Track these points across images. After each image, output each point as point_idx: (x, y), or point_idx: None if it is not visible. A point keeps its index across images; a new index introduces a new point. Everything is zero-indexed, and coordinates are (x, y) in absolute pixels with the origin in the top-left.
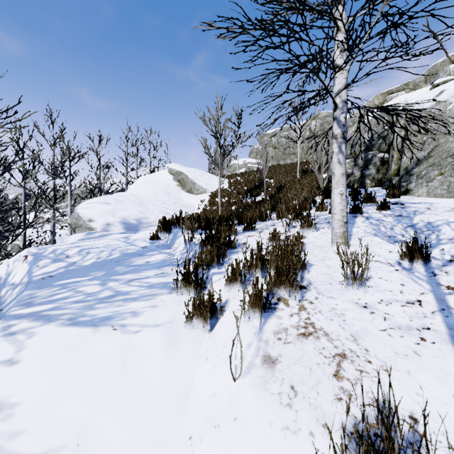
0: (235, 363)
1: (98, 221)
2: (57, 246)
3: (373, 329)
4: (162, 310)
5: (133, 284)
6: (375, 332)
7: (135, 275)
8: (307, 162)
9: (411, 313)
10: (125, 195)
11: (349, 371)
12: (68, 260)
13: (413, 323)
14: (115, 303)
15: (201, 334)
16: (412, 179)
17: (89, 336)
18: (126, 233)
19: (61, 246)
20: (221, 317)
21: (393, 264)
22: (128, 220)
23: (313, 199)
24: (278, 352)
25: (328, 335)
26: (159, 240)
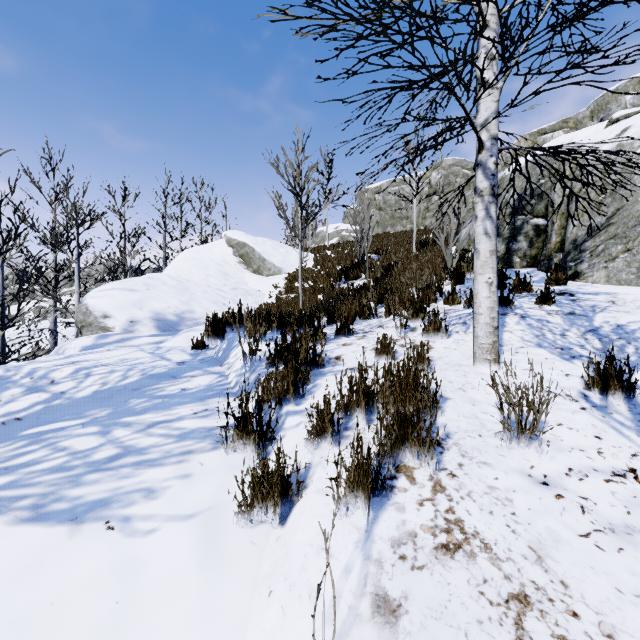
0: (322, 614)
1: (118, 317)
2: (40, 363)
3: (567, 533)
4: (199, 484)
5: (154, 433)
6: (572, 540)
7: (161, 415)
8: (426, 230)
9: (625, 498)
10: (161, 277)
11: (540, 639)
12: (52, 389)
13: (633, 518)
14: (120, 471)
15: (264, 532)
16: (584, 258)
17: (60, 545)
18: (160, 336)
19: (46, 363)
20: (299, 501)
21: (575, 398)
22: (164, 316)
23: (439, 286)
24: (402, 589)
25: (491, 550)
26: (206, 350)
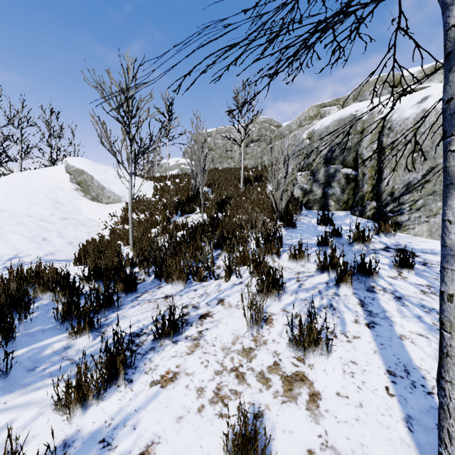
0: None
1: None
2: None
3: None
4: None
5: None
6: None
7: None
8: (246, 168)
9: None
10: None
11: None
12: None
13: None
14: None
15: None
16: (403, 210)
17: None
18: None
19: None
20: None
21: None
22: None
23: (280, 236)
24: None
25: None
26: None
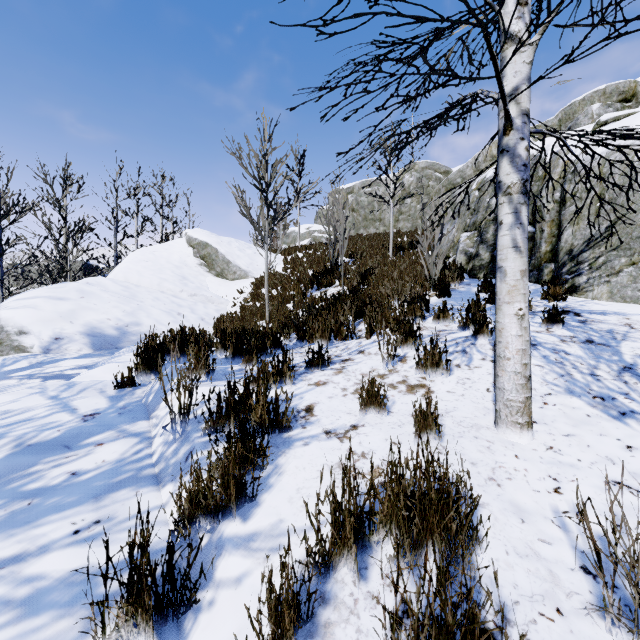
0: None
1: (38, 334)
2: None
3: None
4: None
5: None
6: None
7: (12, 542)
8: (399, 233)
9: None
10: (102, 282)
11: None
12: None
13: None
14: None
15: None
16: (582, 270)
17: None
18: (91, 357)
19: None
20: None
21: None
22: (101, 330)
23: (426, 300)
24: None
25: None
26: (135, 389)
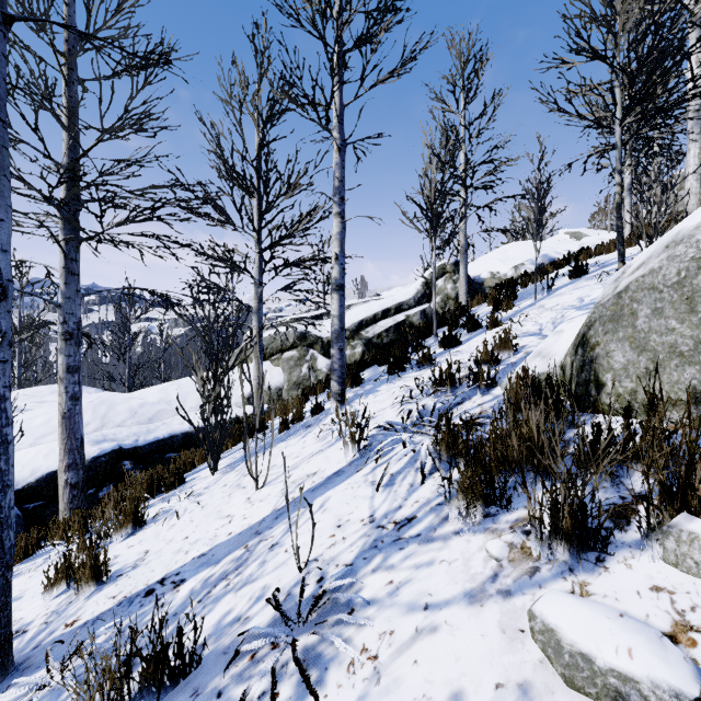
0: None
1: None
2: None
3: None
4: None
5: None
6: None
7: None
8: None
9: None
10: None
11: None
12: None
13: None
14: None
15: None
16: None
17: None
18: None
19: None
20: None
21: None
22: None
23: None
24: None
25: None
26: None
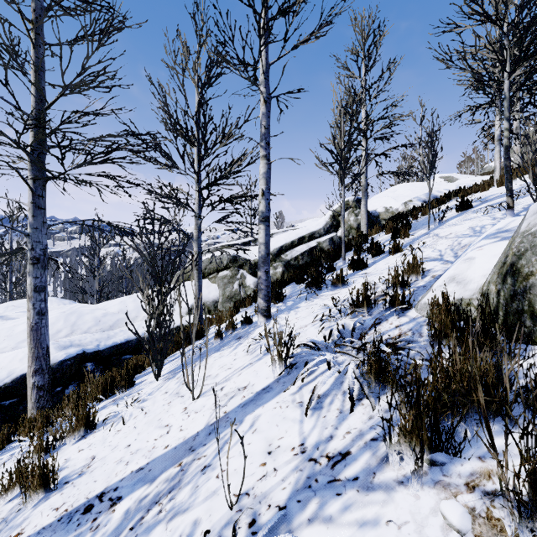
0: None
1: None
2: None
3: None
4: None
5: None
6: None
7: None
8: None
9: None
10: None
11: None
12: None
13: None
14: None
15: None
16: None
17: None
18: None
19: None
20: None
21: None
22: None
23: None
24: None
25: None
26: None
